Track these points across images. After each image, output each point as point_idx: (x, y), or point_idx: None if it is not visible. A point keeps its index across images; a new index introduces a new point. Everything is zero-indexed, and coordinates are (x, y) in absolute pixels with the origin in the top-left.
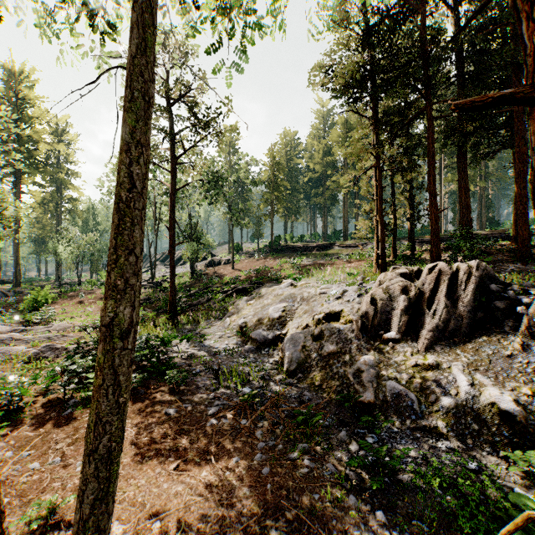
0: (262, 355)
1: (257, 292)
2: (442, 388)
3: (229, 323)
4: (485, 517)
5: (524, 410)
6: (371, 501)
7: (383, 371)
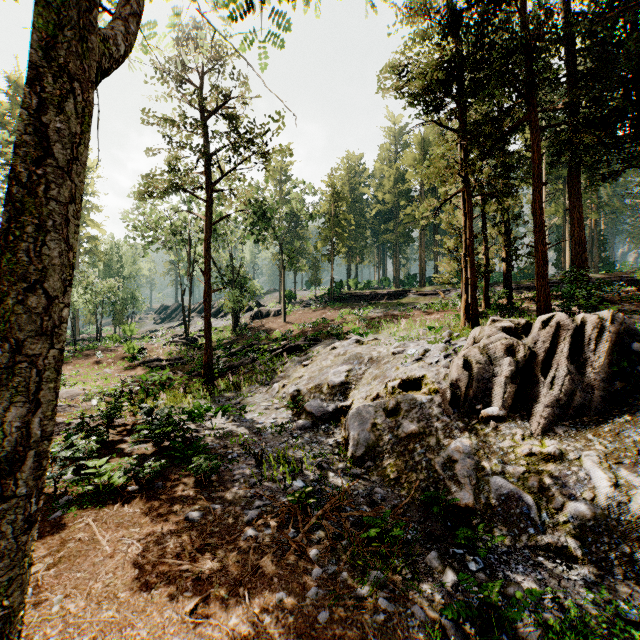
0: (319, 434)
1: (313, 350)
2: (571, 488)
3: (278, 390)
4: None
5: None
6: None
7: (484, 462)
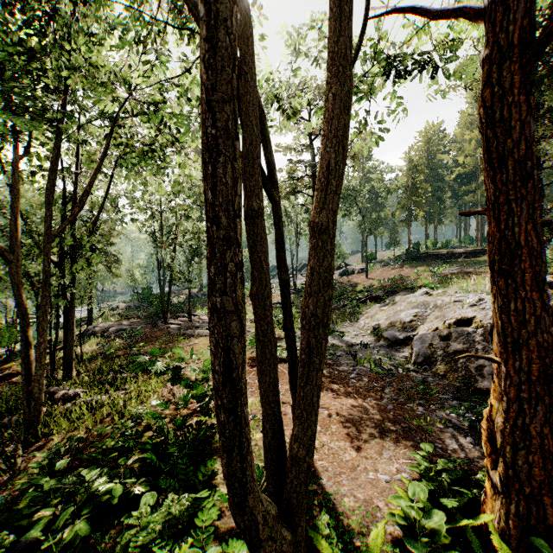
0: (392, 351)
1: (390, 299)
2: None
3: (363, 325)
4: None
5: None
6: (465, 433)
7: None
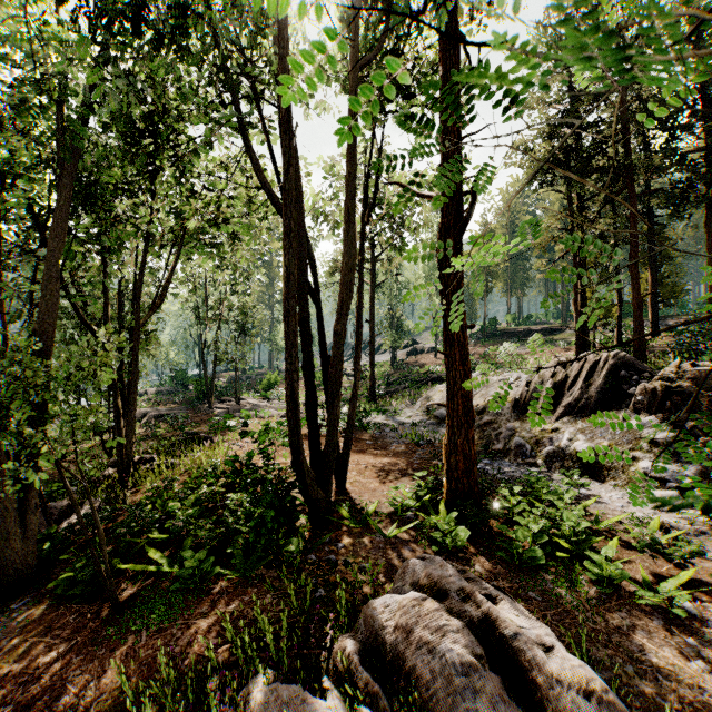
0: (439, 427)
1: None
2: (551, 442)
3: (419, 406)
4: (520, 484)
5: (596, 454)
6: None
7: (517, 433)
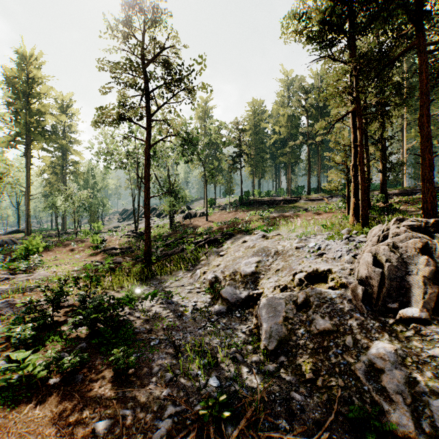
0: (233, 319)
1: (228, 243)
2: None
3: (199, 275)
4: None
5: None
6: None
7: (415, 374)
